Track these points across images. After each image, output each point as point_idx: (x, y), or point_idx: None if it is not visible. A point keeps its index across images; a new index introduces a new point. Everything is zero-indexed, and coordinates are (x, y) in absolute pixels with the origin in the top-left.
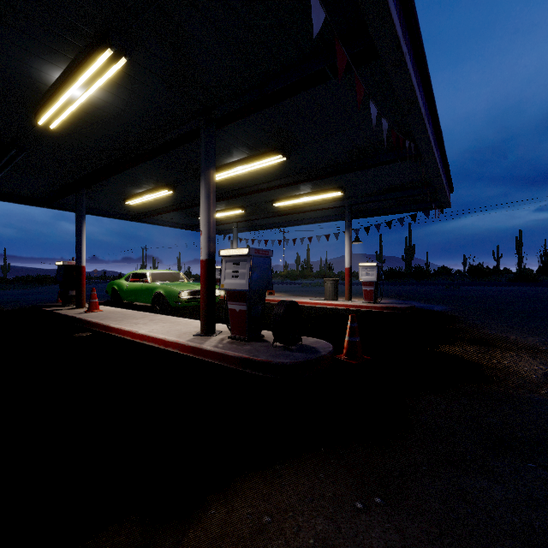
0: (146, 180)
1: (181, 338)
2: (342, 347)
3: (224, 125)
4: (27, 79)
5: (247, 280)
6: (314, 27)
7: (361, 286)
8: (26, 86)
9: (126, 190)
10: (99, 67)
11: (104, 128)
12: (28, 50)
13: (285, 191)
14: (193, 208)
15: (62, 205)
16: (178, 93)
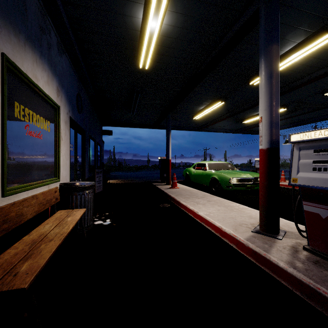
0: (205, 97)
1: (238, 233)
2: None
3: None
4: (128, 31)
5: None
6: None
7: None
8: (129, 39)
9: (193, 109)
10: None
11: (175, 58)
12: None
13: None
14: (238, 115)
15: (162, 126)
16: None
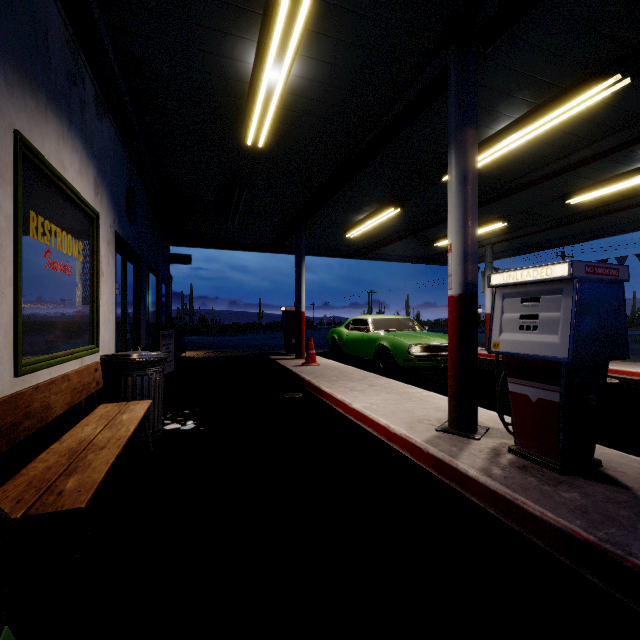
0: (367, 199)
1: (415, 432)
2: None
3: (495, 39)
4: (228, 82)
5: (565, 336)
6: None
7: None
8: (230, 95)
9: (345, 219)
10: (291, 5)
11: (313, 130)
12: (218, 30)
13: (598, 169)
14: (427, 231)
15: (288, 248)
16: (409, 7)
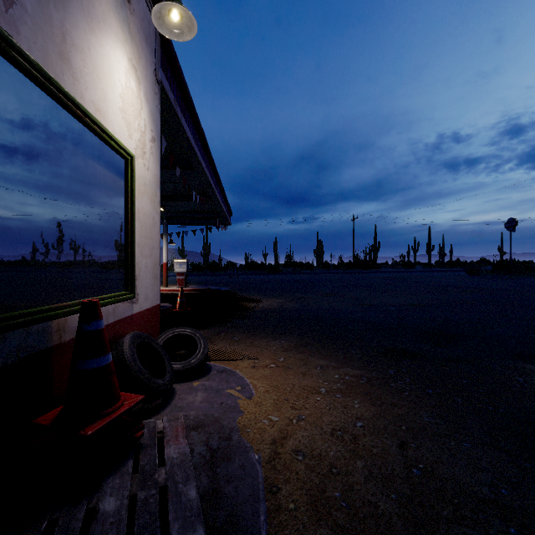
0: None
1: None
2: (174, 307)
3: None
4: None
5: None
6: (177, 178)
7: (170, 277)
8: None
9: None
10: None
11: None
12: None
13: None
14: None
15: None
16: None
